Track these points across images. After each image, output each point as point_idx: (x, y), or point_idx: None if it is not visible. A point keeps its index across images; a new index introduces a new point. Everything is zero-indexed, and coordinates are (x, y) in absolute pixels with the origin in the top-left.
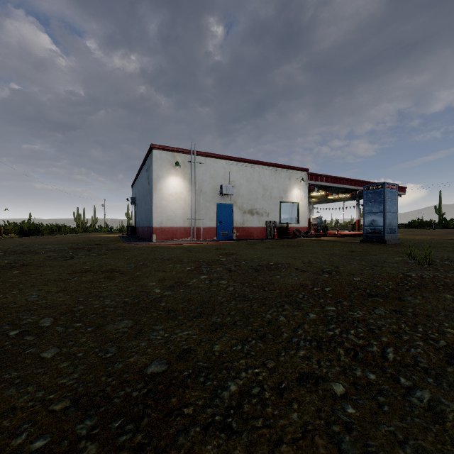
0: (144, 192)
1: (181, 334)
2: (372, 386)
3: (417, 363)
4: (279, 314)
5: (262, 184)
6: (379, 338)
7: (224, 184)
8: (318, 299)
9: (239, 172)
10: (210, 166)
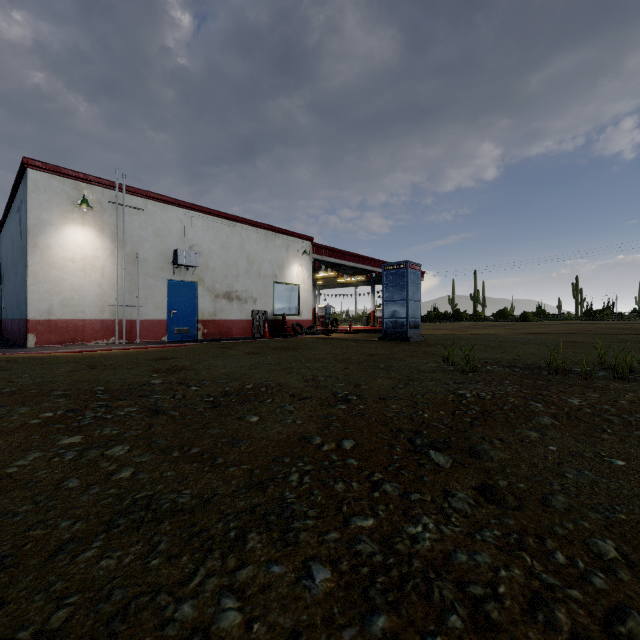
0: (14, 252)
1: None
2: None
3: None
4: (223, 589)
5: (247, 253)
6: None
7: (181, 249)
8: (334, 484)
9: (208, 230)
10: (155, 215)
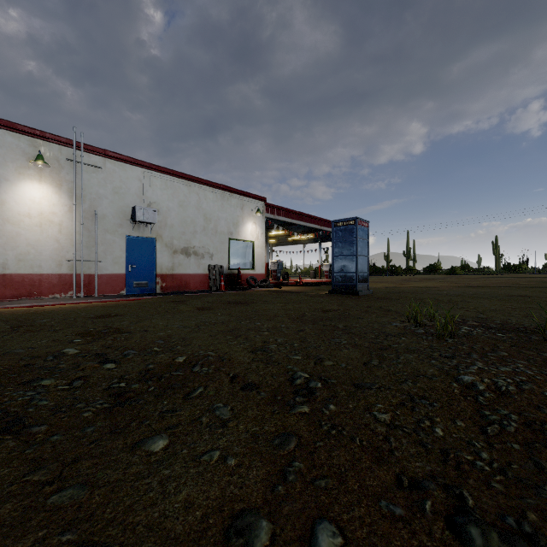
0: None
1: None
2: None
3: None
4: None
5: (204, 211)
6: None
7: (139, 206)
8: None
9: (166, 189)
10: (113, 173)
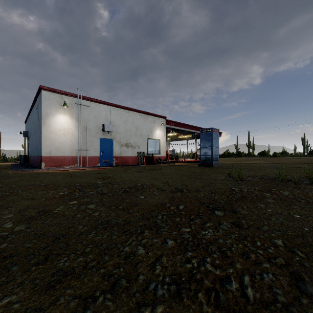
0: (35, 126)
1: None
2: None
3: (275, 297)
4: (138, 244)
5: (135, 125)
6: (234, 265)
7: (106, 124)
8: (175, 219)
9: (117, 115)
10: (94, 109)
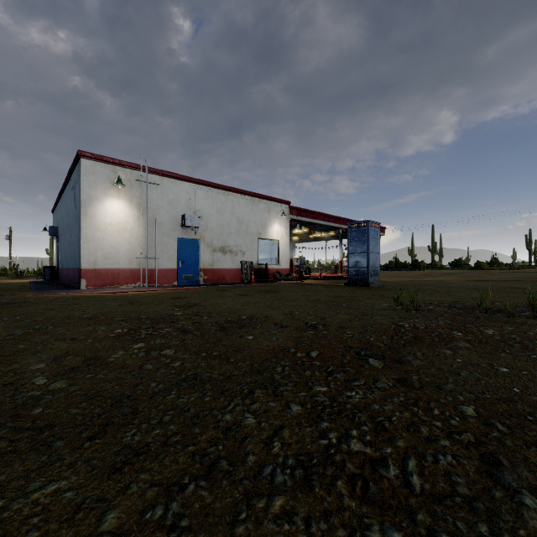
0: (69, 219)
1: (38, 494)
2: None
3: (454, 488)
4: (245, 411)
5: (237, 216)
6: (393, 441)
7: (188, 214)
8: (303, 373)
9: (207, 199)
10: (168, 189)
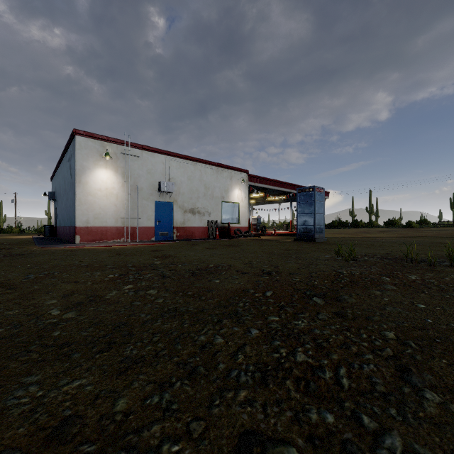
0: (65, 186)
1: (67, 387)
2: (332, 438)
3: (374, 386)
4: (215, 333)
5: (204, 182)
6: (329, 355)
7: (163, 181)
8: (260, 307)
9: (180, 168)
10: (147, 160)
